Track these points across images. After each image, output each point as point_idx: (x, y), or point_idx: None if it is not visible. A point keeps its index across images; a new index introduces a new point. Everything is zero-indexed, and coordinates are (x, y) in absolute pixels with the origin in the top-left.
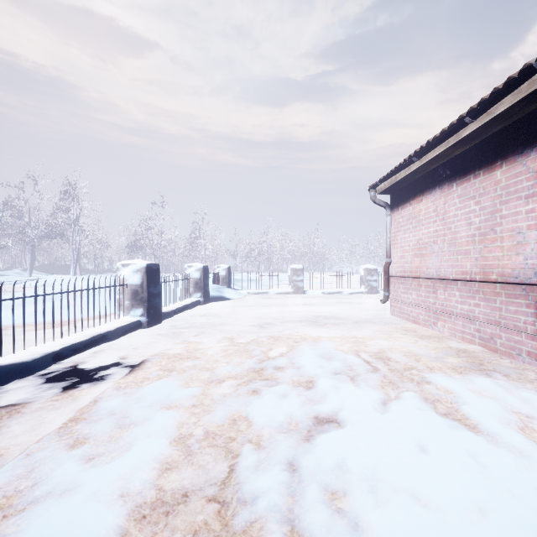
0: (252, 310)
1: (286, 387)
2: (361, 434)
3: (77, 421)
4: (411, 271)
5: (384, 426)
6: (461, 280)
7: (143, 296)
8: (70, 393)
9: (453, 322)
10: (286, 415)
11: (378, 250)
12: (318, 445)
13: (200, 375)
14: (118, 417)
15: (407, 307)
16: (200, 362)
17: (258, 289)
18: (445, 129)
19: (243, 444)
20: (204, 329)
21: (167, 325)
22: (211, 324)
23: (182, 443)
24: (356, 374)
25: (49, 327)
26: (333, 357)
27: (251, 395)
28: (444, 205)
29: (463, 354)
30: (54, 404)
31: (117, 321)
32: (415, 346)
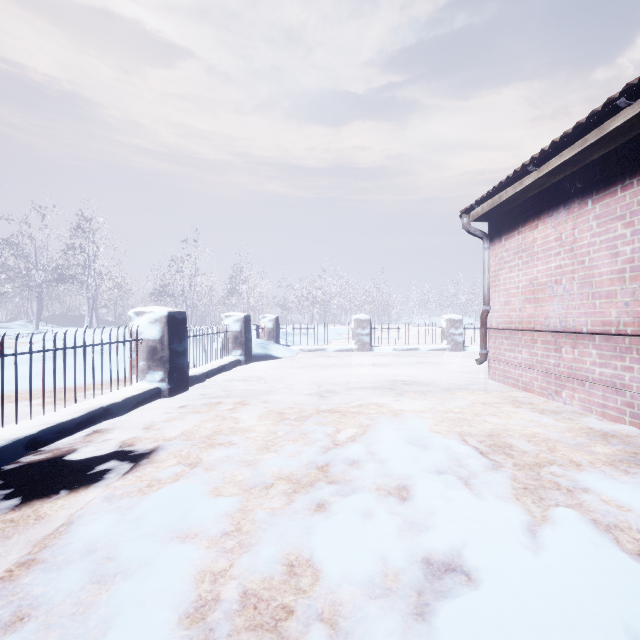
0: (308, 372)
1: (368, 498)
2: (516, 606)
3: (30, 566)
4: (521, 321)
5: (552, 587)
6: (602, 334)
7: (163, 355)
8: (36, 506)
9: (587, 392)
10: (376, 557)
11: (456, 298)
12: (444, 631)
13: (237, 474)
14: (99, 559)
15: (514, 370)
16: (237, 451)
17: (313, 345)
18: (583, 121)
19: (308, 625)
20: (244, 399)
21: (196, 394)
22: (253, 392)
23: (200, 621)
24: (469, 474)
25: (40, 396)
26: (429, 443)
27: (315, 513)
28: (572, 231)
29: (614, 440)
30: (4, 530)
31: (127, 389)
32: (540, 425)
